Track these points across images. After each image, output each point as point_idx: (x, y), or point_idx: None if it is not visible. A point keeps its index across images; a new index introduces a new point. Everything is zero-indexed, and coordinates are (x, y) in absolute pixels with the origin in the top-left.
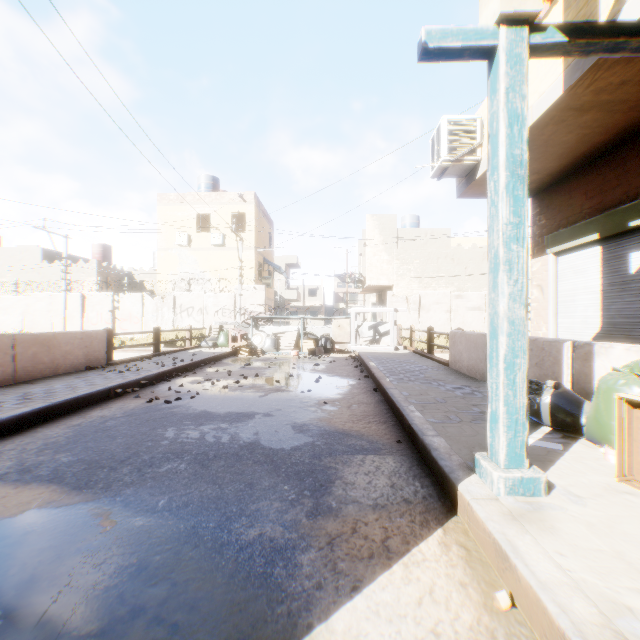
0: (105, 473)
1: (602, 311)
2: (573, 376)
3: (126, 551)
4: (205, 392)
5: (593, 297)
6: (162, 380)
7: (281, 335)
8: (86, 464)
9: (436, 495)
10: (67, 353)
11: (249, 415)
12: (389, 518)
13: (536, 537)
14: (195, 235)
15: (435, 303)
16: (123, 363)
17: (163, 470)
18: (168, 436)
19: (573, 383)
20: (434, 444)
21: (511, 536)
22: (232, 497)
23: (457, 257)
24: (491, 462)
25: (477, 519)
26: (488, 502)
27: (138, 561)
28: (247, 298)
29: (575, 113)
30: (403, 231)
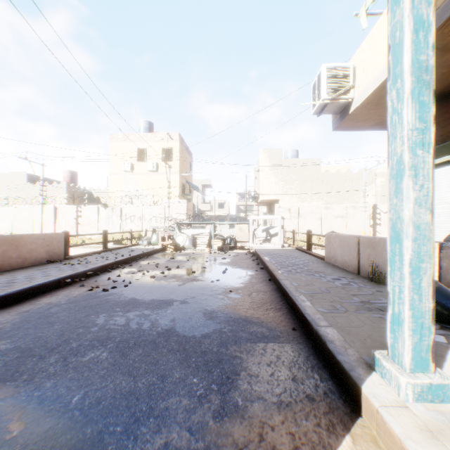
0: (33, 362)
1: None
2: (440, 272)
3: None
4: (136, 281)
5: (444, 206)
6: (105, 271)
7: (197, 236)
8: (20, 352)
9: (336, 390)
10: (32, 250)
11: (169, 302)
12: (295, 420)
13: None
14: (136, 164)
15: (310, 212)
16: (77, 257)
17: (86, 359)
18: (98, 322)
19: (440, 278)
20: (328, 335)
21: None
22: (144, 392)
23: (326, 179)
24: (393, 363)
25: (391, 432)
26: (398, 411)
27: None
28: (173, 209)
29: (438, 53)
30: (286, 160)
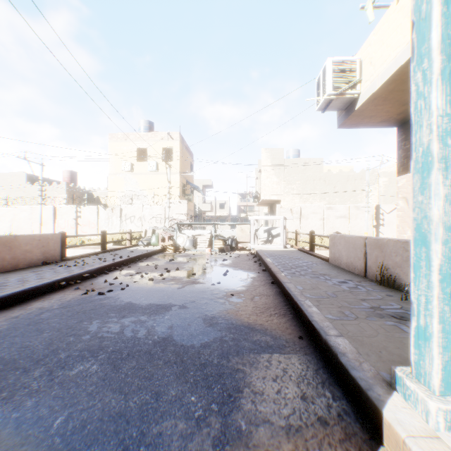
0: (16, 376)
1: None
2: None
3: None
4: (134, 284)
5: None
6: (102, 273)
7: (198, 237)
8: (2, 364)
9: (351, 411)
10: (27, 252)
11: (167, 307)
12: (306, 450)
13: None
14: (136, 163)
15: (312, 213)
16: (74, 259)
17: (74, 372)
18: (91, 330)
19: None
20: (339, 347)
21: None
22: (135, 413)
23: (328, 179)
24: (419, 383)
25: None
26: (429, 443)
27: None
28: (174, 209)
29: None
30: (288, 160)
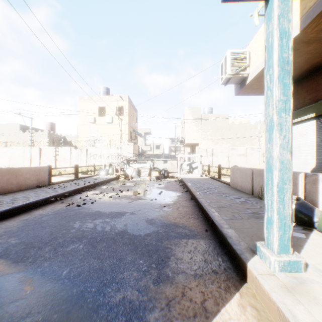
0: (35, 251)
1: (316, 156)
2: (305, 193)
3: (36, 310)
4: (99, 200)
5: (311, 148)
6: (77, 193)
7: (141, 169)
8: (25, 245)
9: (232, 267)
10: (26, 178)
11: (122, 213)
12: (204, 284)
13: (307, 306)
14: (97, 117)
15: (221, 152)
16: (57, 183)
17: (69, 249)
18: (75, 226)
19: (305, 197)
20: (228, 234)
21: (290, 306)
22: (108, 268)
23: (232, 128)
24: (267, 249)
25: (263, 289)
26: (269, 277)
27: (42, 319)
28: (124, 149)
29: (305, 45)
30: (204, 115)
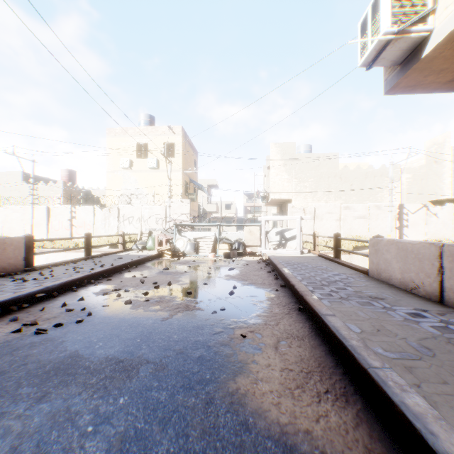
0: None
1: None
2: None
3: None
4: (101, 310)
5: None
6: (69, 290)
7: (200, 240)
8: None
9: None
10: None
11: (131, 367)
12: None
13: None
14: (135, 160)
15: (327, 213)
16: (44, 268)
17: None
18: None
19: None
20: None
21: None
22: None
23: (344, 176)
24: None
25: None
26: None
27: None
28: (175, 209)
29: None
30: (300, 155)
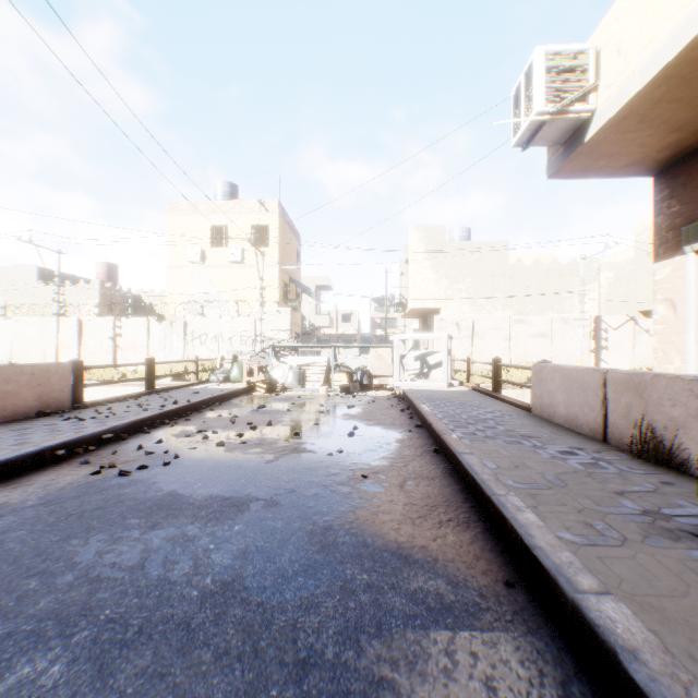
0: None
1: None
2: None
3: None
4: (189, 453)
5: None
6: (139, 431)
7: (307, 367)
8: None
9: None
10: (8, 394)
11: (241, 503)
12: None
13: None
14: (210, 250)
15: (491, 329)
16: (97, 405)
17: (3, 688)
18: (81, 559)
19: None
20: (615, 628)
21: None
22: None
23: (517, 275)
24: None
25: None
26: None
27: None
28: (269, 323)
29: None
30: (452, 244)
